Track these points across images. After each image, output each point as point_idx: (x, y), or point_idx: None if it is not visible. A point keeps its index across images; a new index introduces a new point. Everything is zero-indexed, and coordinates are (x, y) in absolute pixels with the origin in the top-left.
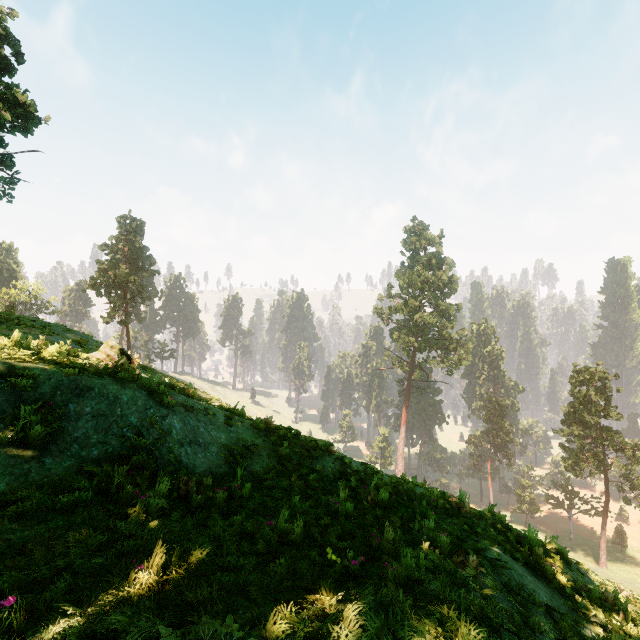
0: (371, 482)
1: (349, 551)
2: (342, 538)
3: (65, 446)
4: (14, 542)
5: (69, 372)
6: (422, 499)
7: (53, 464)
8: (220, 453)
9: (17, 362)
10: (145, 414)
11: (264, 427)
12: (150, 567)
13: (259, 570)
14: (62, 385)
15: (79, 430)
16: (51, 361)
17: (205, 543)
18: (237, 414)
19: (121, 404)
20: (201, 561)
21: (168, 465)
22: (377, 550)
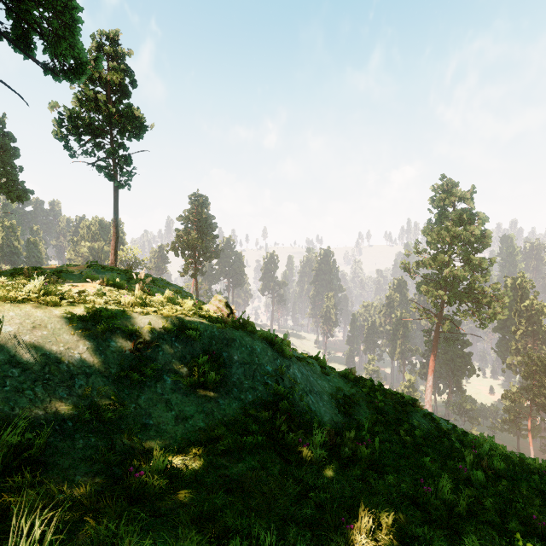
0: (470, 444)
1: (537, 541)
2: (498, 515)
3: (228, 389)
4: (231, 478)
5: (219, 325)
6: (529, 469)
7: (225, 405)
8: (332, 402)
9: (184, 316)
10: (275, 364)
11: (353, 378)
12: (358, 528)
13: (446, 545)
14: (215, 336)
15: (234, 375)
16: (200, 315)
17: (381, 504)
18: (319, 362)
19: (256, 354)
20: (390, 525)
21: (305, 413)
22: (545, 537)
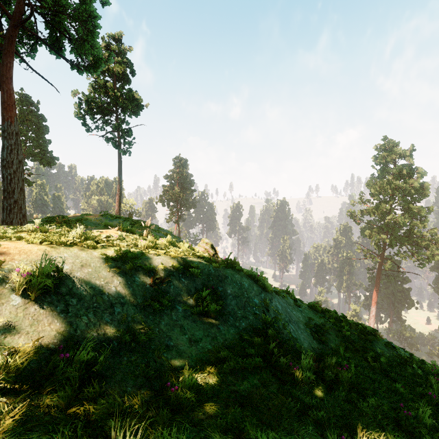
0: (430, 371)
1: None
2: None
3: (225, 317)
4: (240, 394)
5: (214, 265)
6: None
7: (225, 330)
8: (307, 330)
9: (187, 257)
10: (260, 297)
11: (320, 309)
12: None
13: None
14: (211, 273)
15: (229, 306)
16: (197, 256)
17: (370, 424)
18: (289, 295)
19: (245, 289)
20: None
21: (289, 339)
22: None
